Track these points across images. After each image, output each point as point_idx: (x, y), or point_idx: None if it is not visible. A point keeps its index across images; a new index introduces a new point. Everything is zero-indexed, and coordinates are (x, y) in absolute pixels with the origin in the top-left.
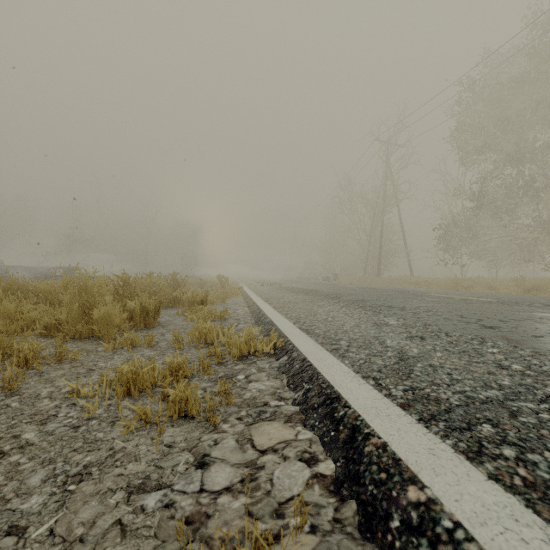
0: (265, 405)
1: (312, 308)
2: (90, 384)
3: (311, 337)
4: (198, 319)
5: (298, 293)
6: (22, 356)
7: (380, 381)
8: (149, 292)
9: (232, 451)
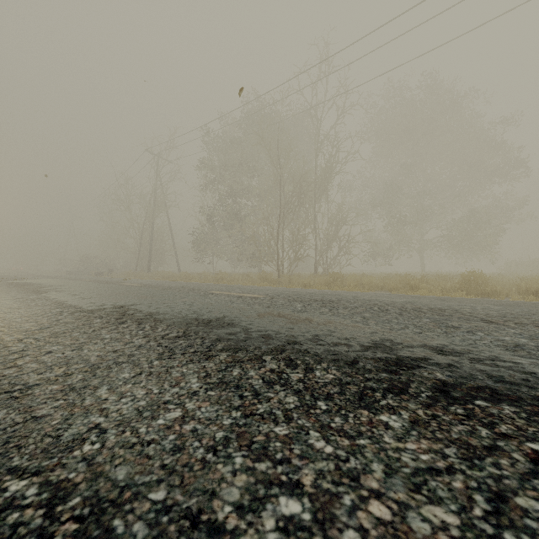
0: None
1: None
2: None
3: None
4: None
5: (14, 287)
6: None
7: None
8: None
9: None
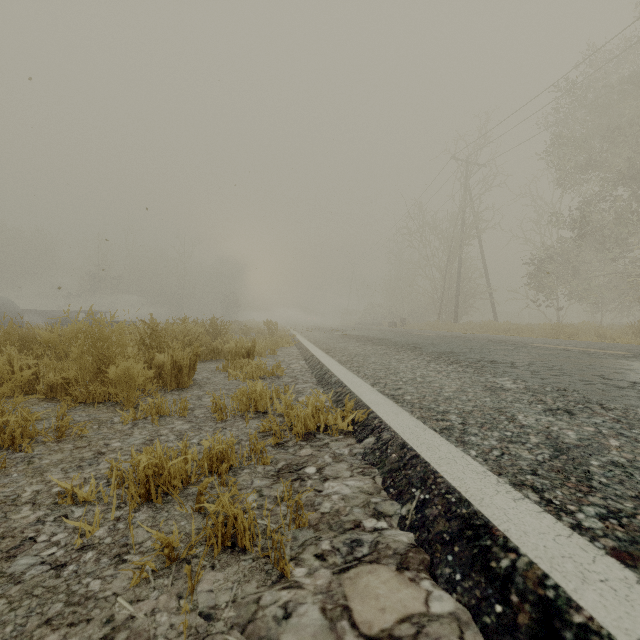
0: (356, 526)
1: (389, 362)
2: (95, 479)
3: (403, 407)
4: (243, 376)
5: (365, 343)
6: (8, 432)
7: (546, 493)
8: (182, 342)
9: (317, 635)
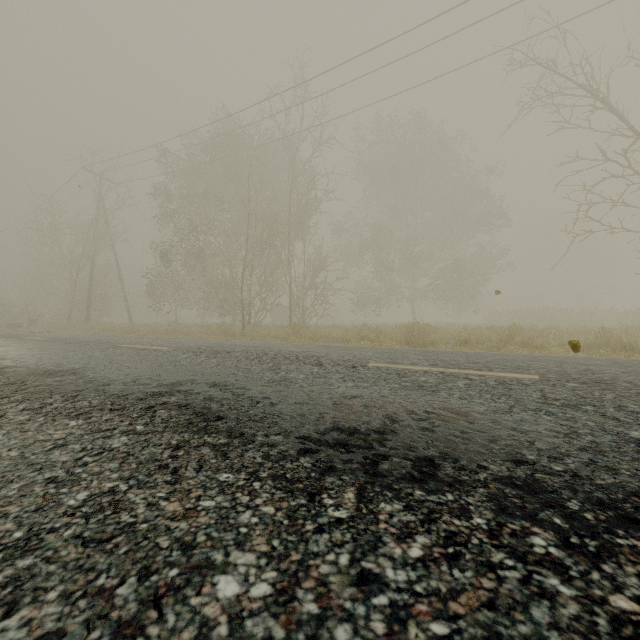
0: None
1: None
2: None
3: None
4: None
5: None
6: None
7: None
8: None
9: None
